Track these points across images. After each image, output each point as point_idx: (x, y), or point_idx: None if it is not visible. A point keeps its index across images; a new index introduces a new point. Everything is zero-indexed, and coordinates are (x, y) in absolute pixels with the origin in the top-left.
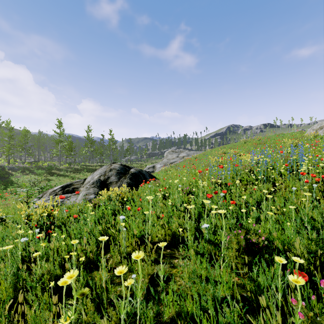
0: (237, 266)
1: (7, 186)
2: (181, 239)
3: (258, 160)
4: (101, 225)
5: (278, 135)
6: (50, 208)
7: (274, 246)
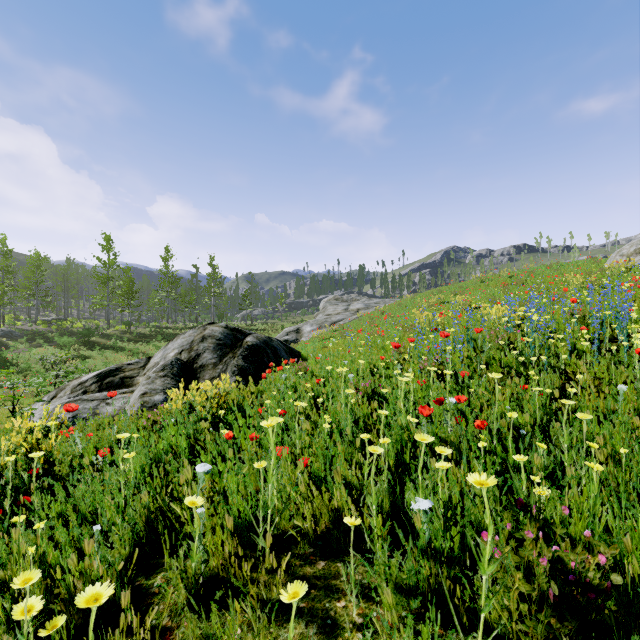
0: None
1: None
2: (356, 530)
3: (520, 318)
4: (150, 487)
5: (550, 266)
6: (36, 437)
7: (626, 578)
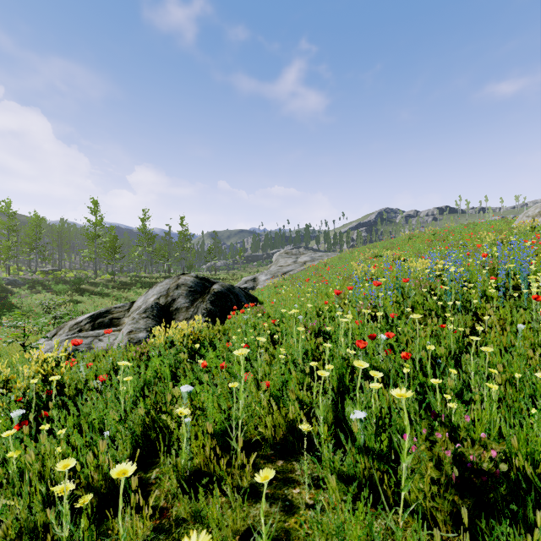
0: (435, 515)
1: (3, 313)
2: (307, 436)
3: (441, 269)
4: (145, 404)
5: (467, 226)
6: (51, 365)
7: (513, 469)
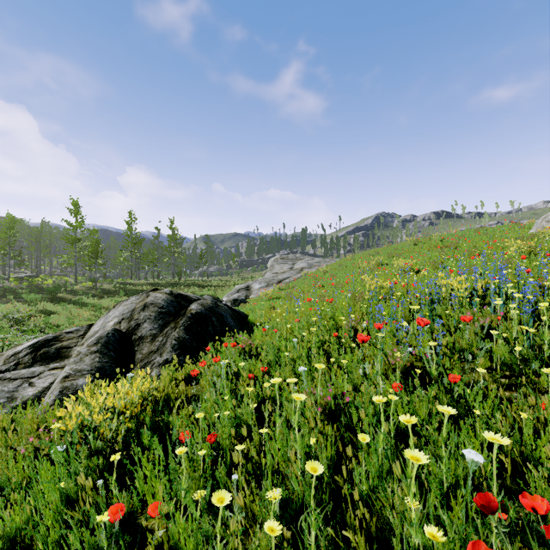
0: None
1: None
2: None
3: (484, 289)
4: None
5: (477, 231)
6: None
7: None
